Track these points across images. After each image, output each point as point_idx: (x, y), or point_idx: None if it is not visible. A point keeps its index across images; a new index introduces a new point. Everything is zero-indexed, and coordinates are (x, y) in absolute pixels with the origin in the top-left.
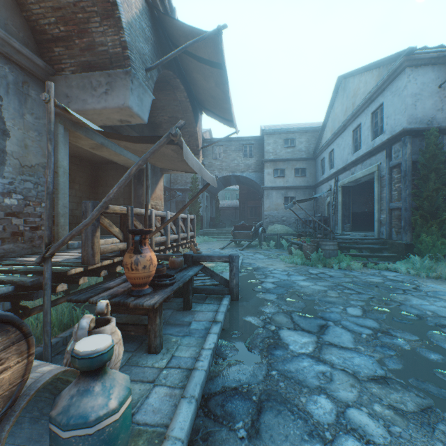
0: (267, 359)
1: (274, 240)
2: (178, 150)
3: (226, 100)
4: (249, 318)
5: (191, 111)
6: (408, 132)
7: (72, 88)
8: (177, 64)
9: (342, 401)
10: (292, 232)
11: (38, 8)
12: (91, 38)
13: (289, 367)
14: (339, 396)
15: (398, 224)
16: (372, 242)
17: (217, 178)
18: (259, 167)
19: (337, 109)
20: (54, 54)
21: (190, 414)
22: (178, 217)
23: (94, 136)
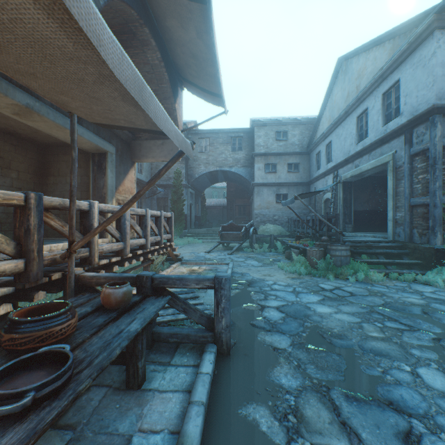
0: None
1: (267, 241)
2: None
3: (212, 61)
4: (254, 412)
5: (167, 80)
6: (438, 109)
7: None
8: (144, 5)
9: None
10: (286, 232)
11: None
12: None
13: None
14: None
15: (422, 223)
16: (388, 246)
17: (203, 173)
18: (249, 162)
19: (337, 96)
20: None
21: None
22: (146, 214)
23: (11, 92)
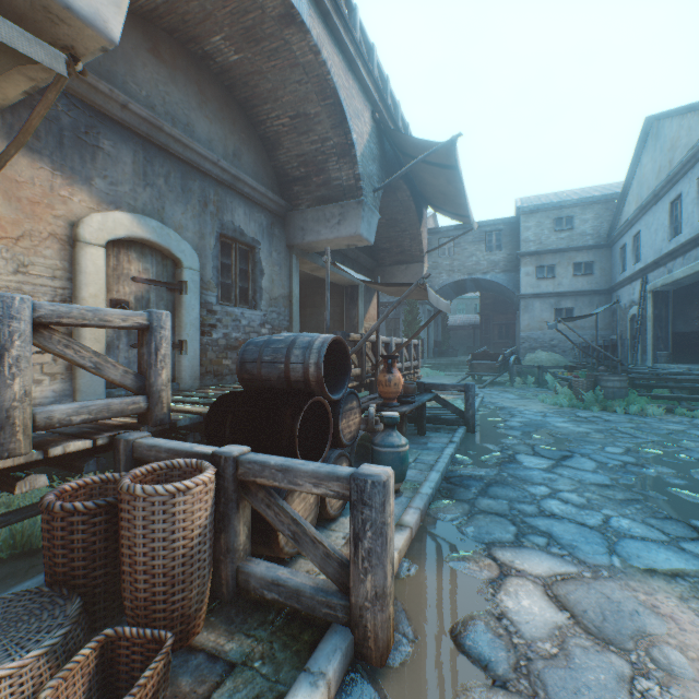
0: (499, 467)
1: (535, 375)
2: (420, 289)
3: (460, 197)
4: (486, 445)
5: (414, 210)
6: None
7: (307, 222)
8: (400, 164)
9: (558, 489)
10: (565, 364)
11: (285, 157)
12: (327, 175)
13: (519, 473)
14: (557, 487)
15: None
16: (692, 379)
17: (445, 284)
18: (512, 264)
19: (645, 168)
20: (292, 193)
21: (438, 475)
22: (402, 342)
23: (317, 260)
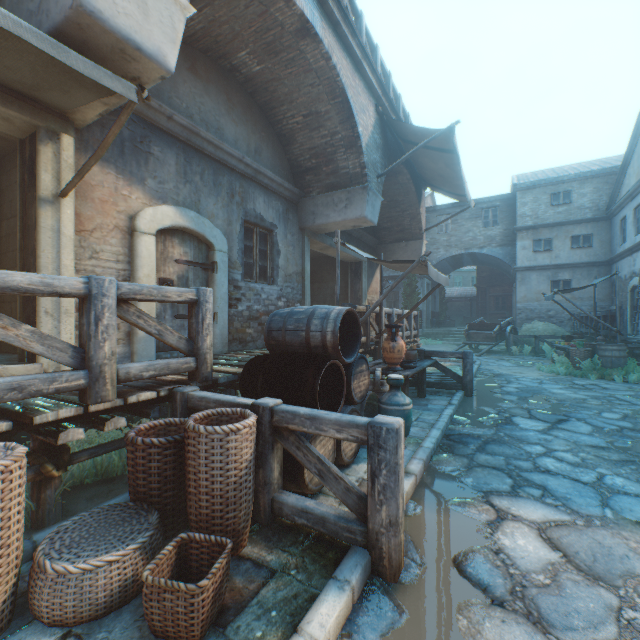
0: (496, 428)
1: (532, 344)
2: (421, 265)
3: (458, 178)
4: (483, 407)
5: (413, 192)
6: None
7: (317, 207)
8: (401, 151)
9: (553, 449)
10: (563, 333)
11: (298, 151)
12: (335, 165)
13: (515, 433)
14: (552, 447)
15: None
16: None
17: (443, 258)
18: (508, 239)
19: None
20: (304, 181)
21: (439, 433)
22: (402, 313)
23: (325, 240)
